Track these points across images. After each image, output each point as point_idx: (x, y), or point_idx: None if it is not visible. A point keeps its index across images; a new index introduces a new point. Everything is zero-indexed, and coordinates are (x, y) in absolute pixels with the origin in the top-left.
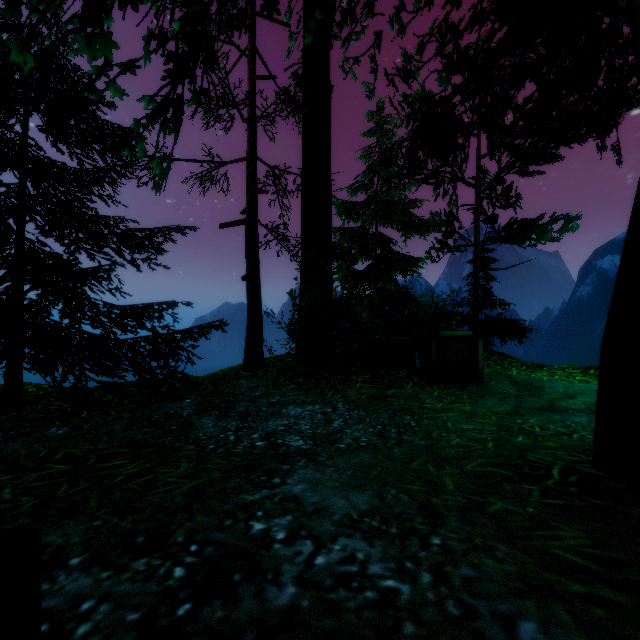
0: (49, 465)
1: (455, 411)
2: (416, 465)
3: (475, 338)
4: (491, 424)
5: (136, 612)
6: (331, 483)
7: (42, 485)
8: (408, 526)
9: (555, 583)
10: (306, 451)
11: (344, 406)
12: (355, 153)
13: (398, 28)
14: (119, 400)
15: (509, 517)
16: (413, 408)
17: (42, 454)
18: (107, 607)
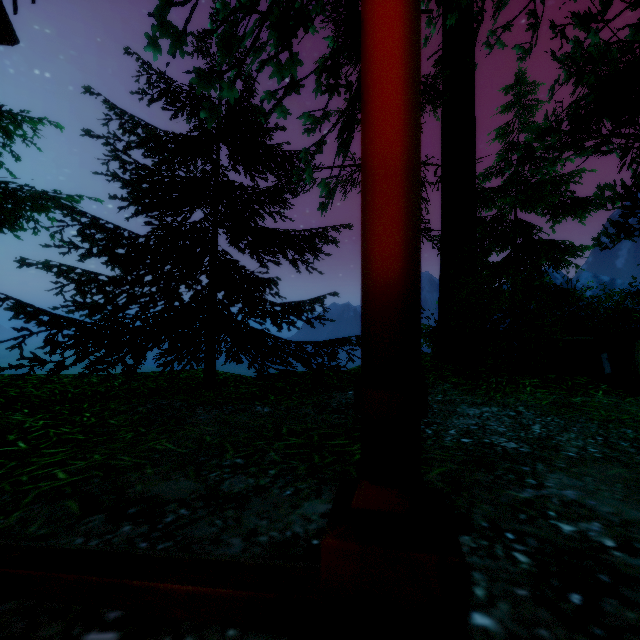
0: (284, 437)
1: None
2: None
3: None
4: None
5: (520, 588)
6: (608, 494)
7: (296, 453)
8: None
9: None
10: (530, 454)
11: (528, 411)
12: (488, 134)
13: None
14: (290, 387)
15: None
16: (626, 421)
17: (270, 427)
18: (480, 576)
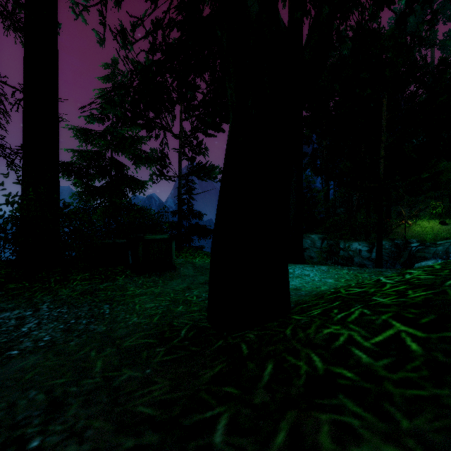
0: None
1: (148, 294)
2: (81, 354)
3: (170, 240)
4: (167, 300)
5: None
6: None
7: None
8: (17, 435)
9: (114, 447)
10: None
11: (49, 306)
12: (93, 90)
13: (115, 0)
14: None
15: (127, 385)
16: (116, 297)
17: None
18: None
